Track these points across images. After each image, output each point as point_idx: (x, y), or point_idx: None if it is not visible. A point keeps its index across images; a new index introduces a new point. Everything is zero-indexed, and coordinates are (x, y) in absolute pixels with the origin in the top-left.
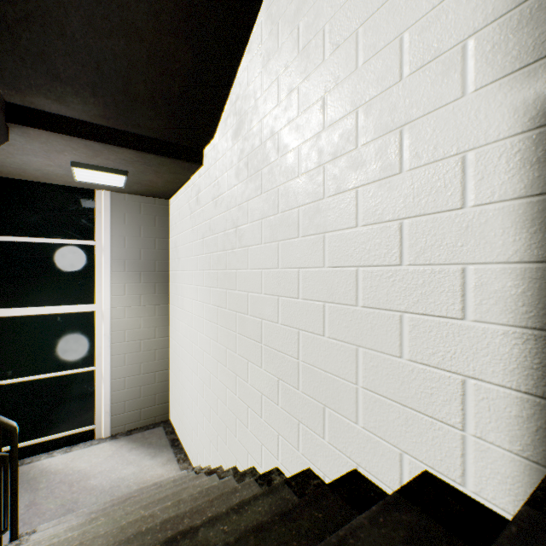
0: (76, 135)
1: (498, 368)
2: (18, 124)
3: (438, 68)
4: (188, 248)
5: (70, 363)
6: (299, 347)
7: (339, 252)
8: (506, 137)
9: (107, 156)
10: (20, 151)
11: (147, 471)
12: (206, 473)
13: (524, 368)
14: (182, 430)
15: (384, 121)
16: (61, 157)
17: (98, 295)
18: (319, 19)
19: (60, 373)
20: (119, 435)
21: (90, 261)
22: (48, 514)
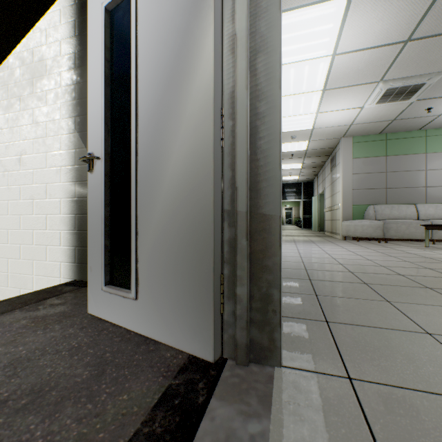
0: None
1: (67, 258)
2: None
3: (56, 171)
4: None
5: None
6: (9, 267)
7: (27, 223)
8: (68, 198)
9: None
10: None
11: None
12: None
13: (71, 256)
14: None
15: (42, 179)
16: None
17: None
18: (19, 121)
19: None
20: None
21: None
22: None
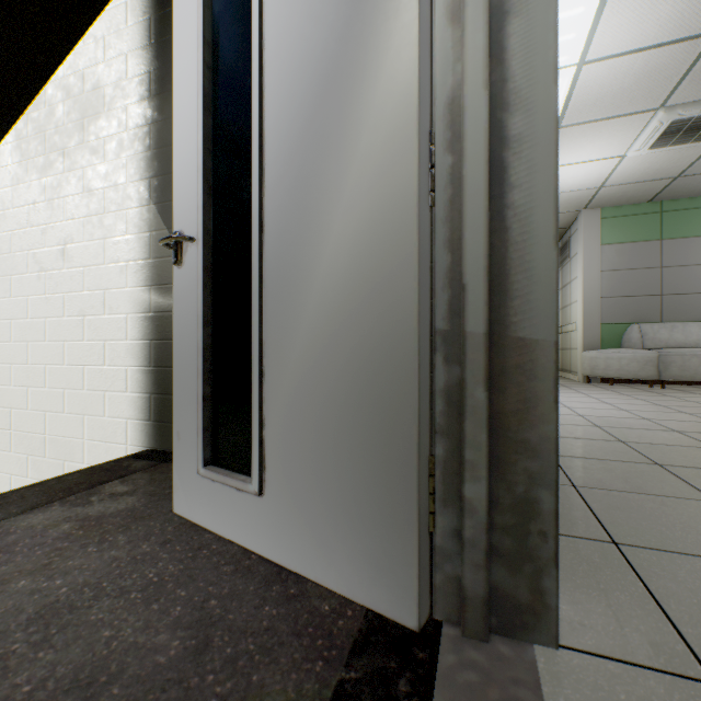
0: None
1: (137, 412)
2: None
3: (119, 268)
4: None
5: None
6: (47, 425)
7: (74, 355)
8: (139, 313)
9: None
10: None
11: None
12: None
13: (143, 410)
14: None
15: (98, 282)
16: None
17: None
18: (62, 189)
19: None
20: None
21: None
22: None
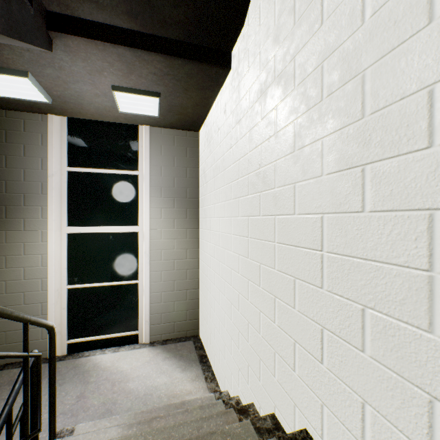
0: (108, 40)
1: None
2: (57, 32)
3: None
4: (215, 168)
5: (119, 276)
6: (435, 246)
7: None
8: None
9: (140, 71)
10: (71, 77)
11: (177, 384)
12: (235, 409)
13: None
14: (209, 348)
15: None
16: (103, 80)
17: (140, 218)
18: None
19: (112, 283)
20: (156, 343)
21: (134, 189)
22: (91, 409)
